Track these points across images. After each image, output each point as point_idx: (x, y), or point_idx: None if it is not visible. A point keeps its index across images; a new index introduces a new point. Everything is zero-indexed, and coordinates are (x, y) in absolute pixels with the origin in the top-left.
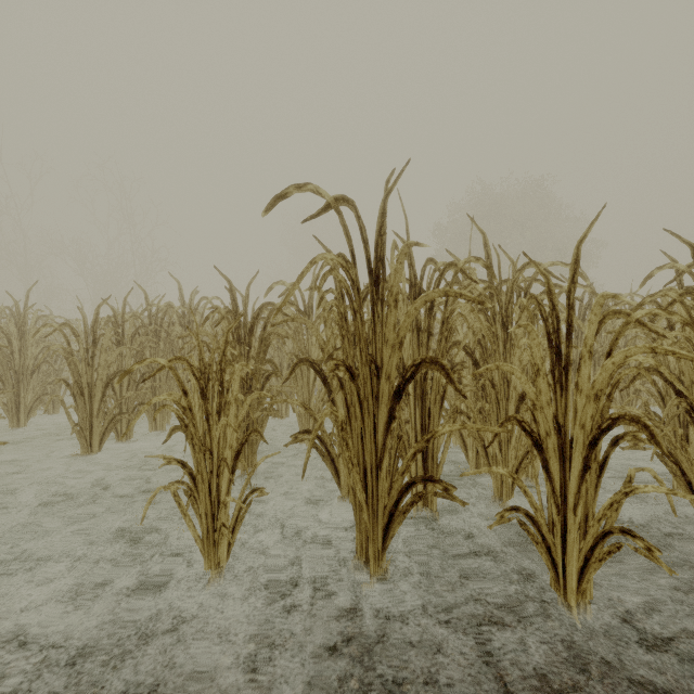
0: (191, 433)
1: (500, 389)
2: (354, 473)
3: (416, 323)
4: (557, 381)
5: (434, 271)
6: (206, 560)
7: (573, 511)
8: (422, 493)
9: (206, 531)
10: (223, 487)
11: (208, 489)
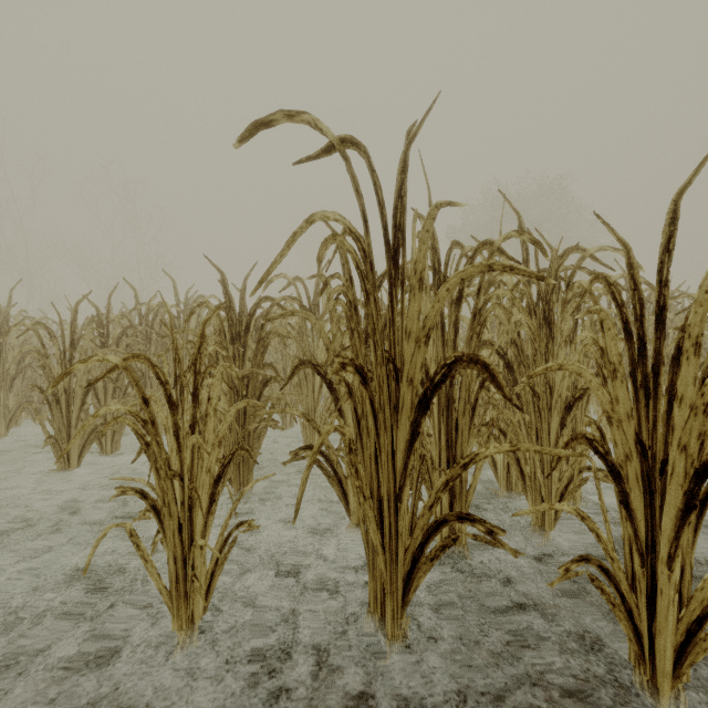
0: (154, 453)
1: (542, 397)
2: (366, 508)
3: (441, 317)
4: (641, 385)
5: (460, 257)
6: (175, 617)
7: (666, 564)
8: (457, 536)
9: (175, 580)
10: (199, 522)
11: (178, 525)
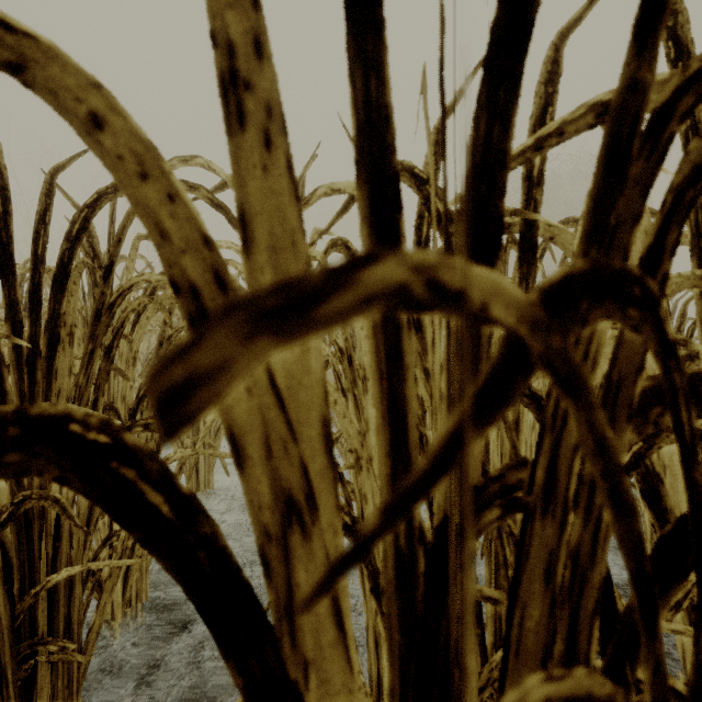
0: None
1: None
2: None
3: None
4: None
5: None
6: None
7: None
8: None
9: None
10: None
11: None
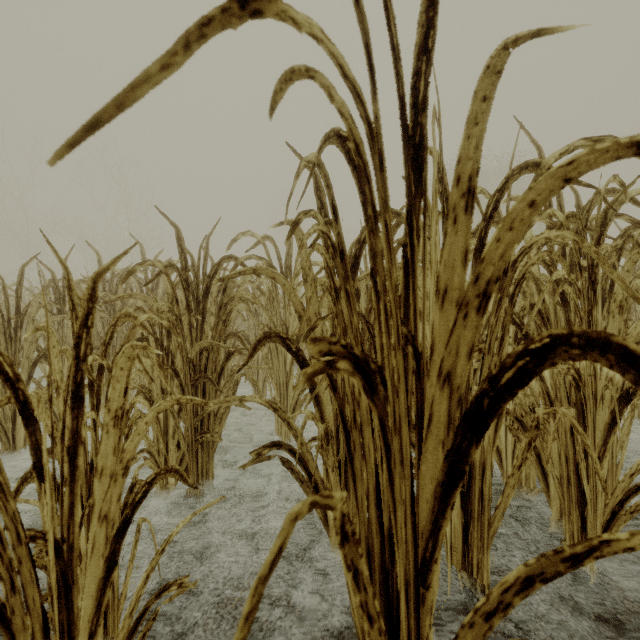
0: None
1: (587, 382)
2: (372, 639)
3: None
4: None
5: None
6: None
7: None
8: None
9: None
10: (84, 606)
11: (42, 621)
